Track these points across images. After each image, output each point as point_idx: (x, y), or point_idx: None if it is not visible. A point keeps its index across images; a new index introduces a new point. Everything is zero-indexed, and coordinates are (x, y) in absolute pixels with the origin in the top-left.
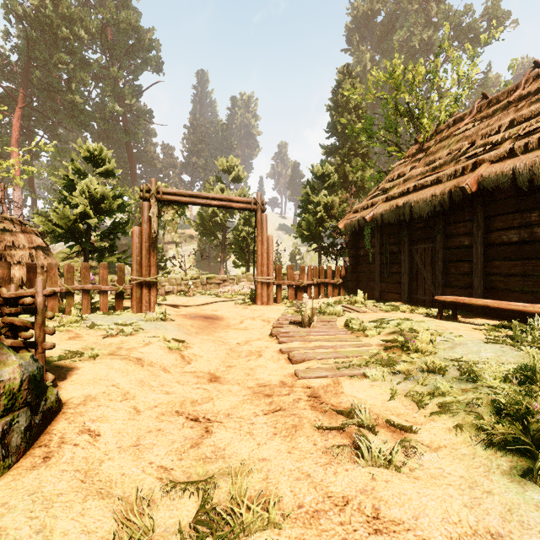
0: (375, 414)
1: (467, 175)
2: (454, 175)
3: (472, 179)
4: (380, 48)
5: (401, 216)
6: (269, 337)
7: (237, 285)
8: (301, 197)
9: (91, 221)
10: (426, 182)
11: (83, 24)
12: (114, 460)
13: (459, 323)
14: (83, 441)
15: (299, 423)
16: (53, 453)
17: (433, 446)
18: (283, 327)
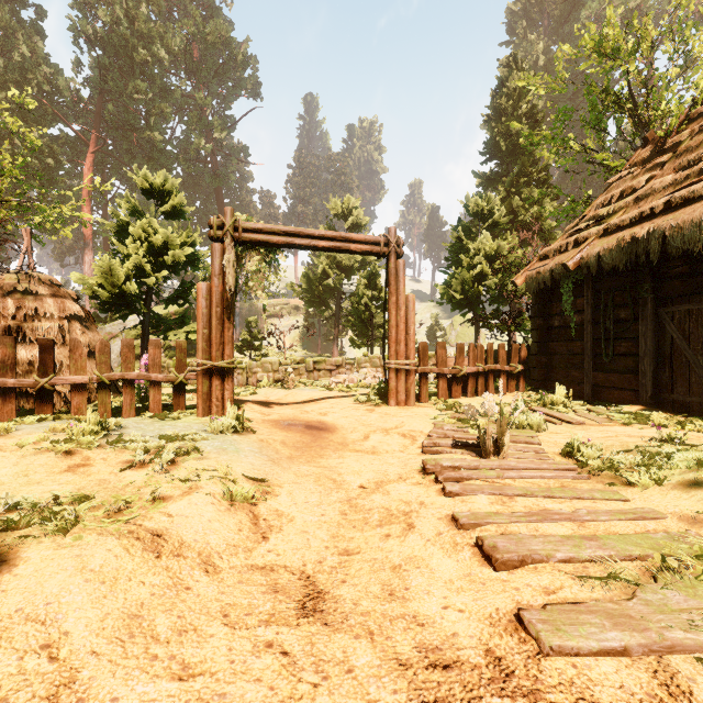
0: None
1: None
2: None
3: None
4: (559, 34)
5: (640, 256)
6: (420, 473)
7: (357, 373)
8: (450, 244)
9: (148, 279)
10: (694, 193)
11: (164, 42)
12: None
13: None
14: None
15: None
16: None
17: None
18: (442, 453)
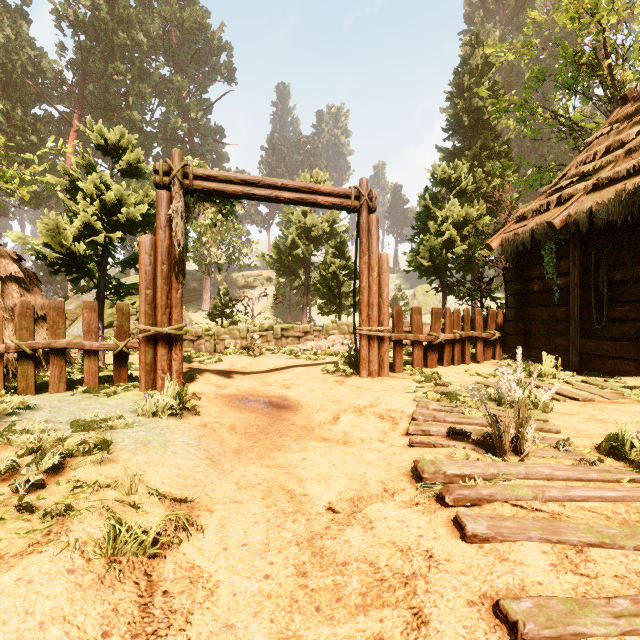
0: None
1: None
2: None
3: None
4: (514, 23)
5: None
6: (412, 482)
7: (325, 340)
8: (417, 213)
9: (98, 239)
10: None
11: (143, 27)
12: None
13: None
14: None
15: None
16: None
17: None
18: (436, 447)
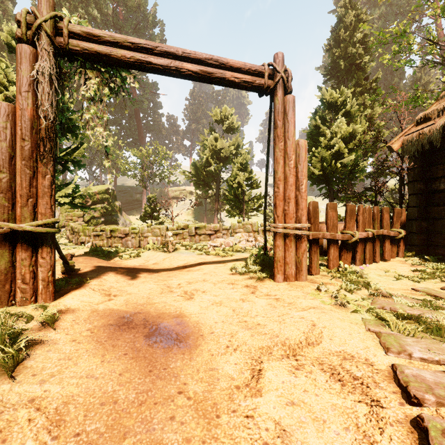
0: None
1: None
2: None
3: None
4: (371, 2)
5: None
6: None
7: (232, 237)
8: (308, 131)
9: None
10: None
11: (98, 6)
12: None
13: None
14: None
15: None
16: None
17: None
18: None
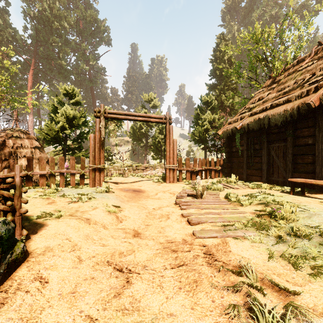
0: (260, 273)
1: (311, 95)
2: (300, 96)
3: (315, 97)
4: (244, 22)
5: (261, 125)
6: (174, 204)
7: (154, 170)
8: (194, 116)
9: (67, 131)
10: (279, 102)
11: (66, 19)
12: (53, 307)
13: (308, 198)
14: (33, 288)
15: (199, 278)
16: (8, 299)
17: (318, 310)
18: (183, 198)
